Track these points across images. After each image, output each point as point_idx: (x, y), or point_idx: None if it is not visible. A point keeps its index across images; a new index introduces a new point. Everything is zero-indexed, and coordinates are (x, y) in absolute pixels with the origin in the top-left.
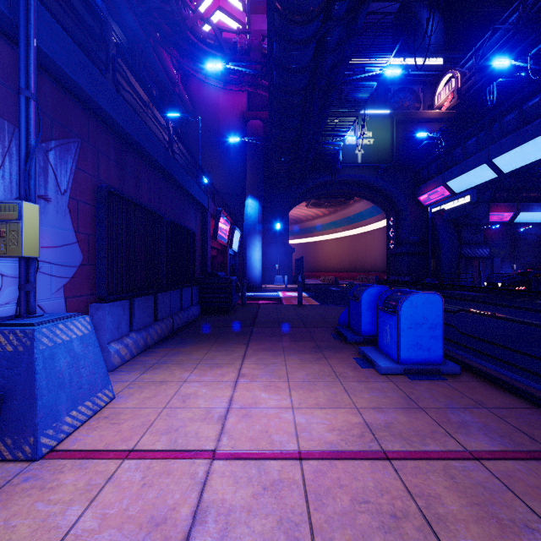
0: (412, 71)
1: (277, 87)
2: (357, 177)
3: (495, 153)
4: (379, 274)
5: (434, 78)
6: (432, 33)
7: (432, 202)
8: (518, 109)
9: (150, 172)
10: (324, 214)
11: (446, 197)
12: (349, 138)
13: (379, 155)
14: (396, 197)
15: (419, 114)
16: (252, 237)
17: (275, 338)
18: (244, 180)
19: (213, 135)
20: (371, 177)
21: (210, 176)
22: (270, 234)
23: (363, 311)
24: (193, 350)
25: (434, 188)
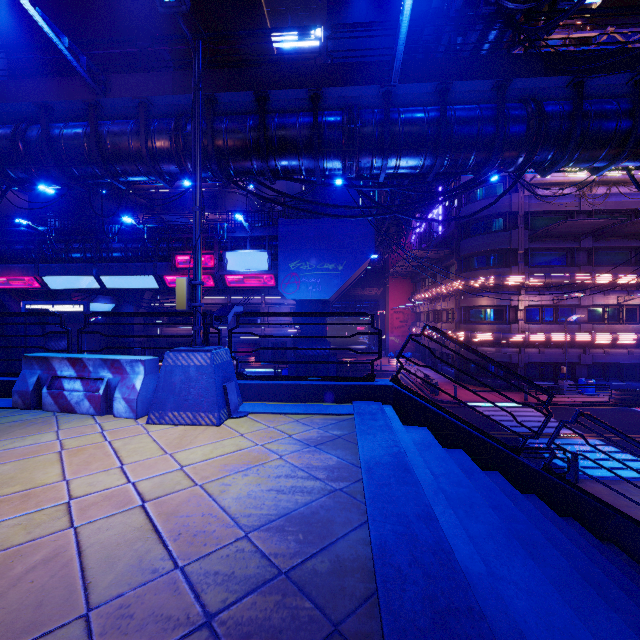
0: None
1: None
2: None
3: (104, 272)
4: None
5: None
6: None
7: (12, 287)
8: (125, 246)
9: None
10: None
11: (36, 288)
12: None
13: None
14: None
15: None
16: None
17: None
18: None
19: None
20: None
21: None
22: None
23: None
24: None
25: (22, 276)
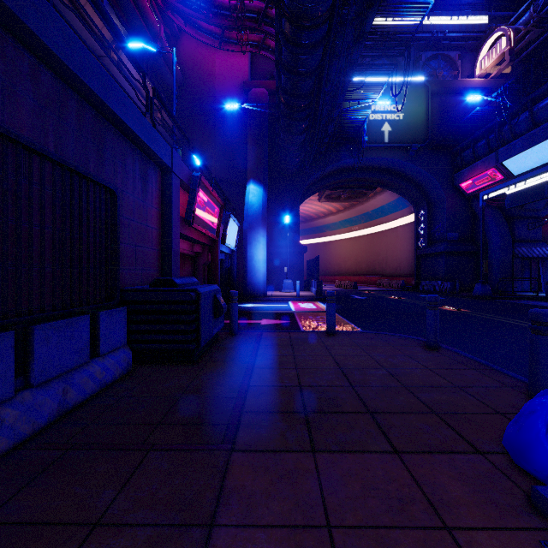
0: (449, 33)
1: None
2: (383, 162)
3: None
4: (404, 278)
5: (475, 41)
6: None
7: (477, 189)
8: None
9: None
10: (337, 210)
11: (499, 181)
12: (379, 103)
13: (411, 133)
14: (429, 185)
15: (459, 83)
16: (254, 232)
17: None
18: (246, 165)
19: (207, 109)
20: (400, 161)
21: (204, 158)
22: (277, 230)
23: None
24: None
25: (483, 171)
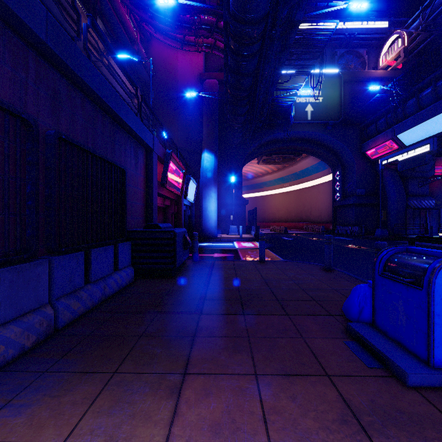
0: (358, 34)
1: (234, 17)
2: (307, 134)
3: None
4: (324, 224)
5: (379, 41)
6: (375, 1)
7: (379, 156)
8: None
9: (25, 53)
10: (272, 171)
11: (395, 150)
12: (302, 91)
13: (328, 113)
14: (342, 152)
15: (366, 73)
16: (208, 189)
17: (241, 360)
18: (201, 137)
19: (172, 95)
20: (320, 134)
21: (169, 133)
22: (225, 187)
23: (440, 312)
24: (25, 437)
25: (383, 142)
